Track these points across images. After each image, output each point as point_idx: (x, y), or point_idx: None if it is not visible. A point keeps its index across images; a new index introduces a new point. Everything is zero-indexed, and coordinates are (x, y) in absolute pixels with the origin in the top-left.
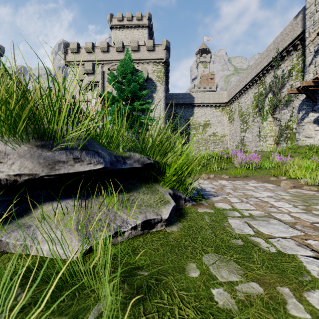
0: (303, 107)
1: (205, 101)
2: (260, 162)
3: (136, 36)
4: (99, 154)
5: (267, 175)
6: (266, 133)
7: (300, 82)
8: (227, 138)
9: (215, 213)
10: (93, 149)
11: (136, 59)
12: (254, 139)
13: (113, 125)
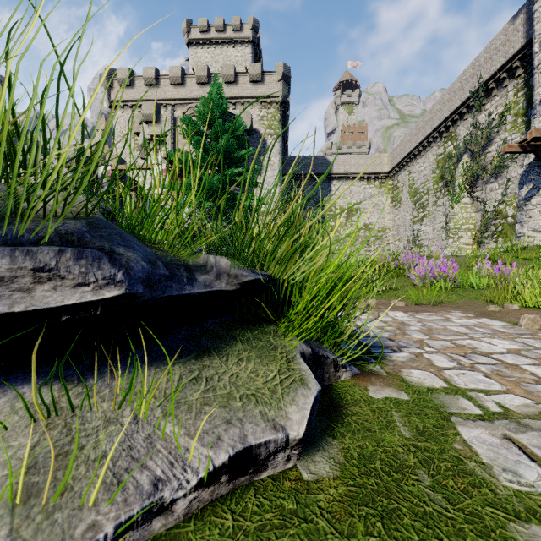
0: (530, 177)
1: (351, 171)
2: (462, 276)
3: (232, 58)
4: (115, 257)
5: (478, 301)
6: (460, 225)
7: (521, 135)
8: (388, 233)
9: (414, 402)
10: (100, 244)
11: (232, 96)
12: (438, 236)
13: (168, 191)
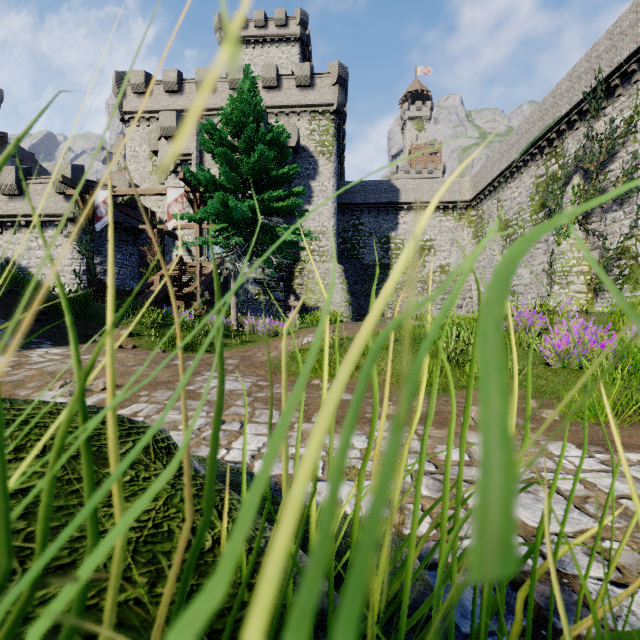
0: None
1: (423, 199)
2: None
3: (275, 61)
4: None
5: None
6: (569, 267)
7: None
8: (470, 277)
9: None
10: None
11: (274, 105)
12: (537, 281)
13: None
